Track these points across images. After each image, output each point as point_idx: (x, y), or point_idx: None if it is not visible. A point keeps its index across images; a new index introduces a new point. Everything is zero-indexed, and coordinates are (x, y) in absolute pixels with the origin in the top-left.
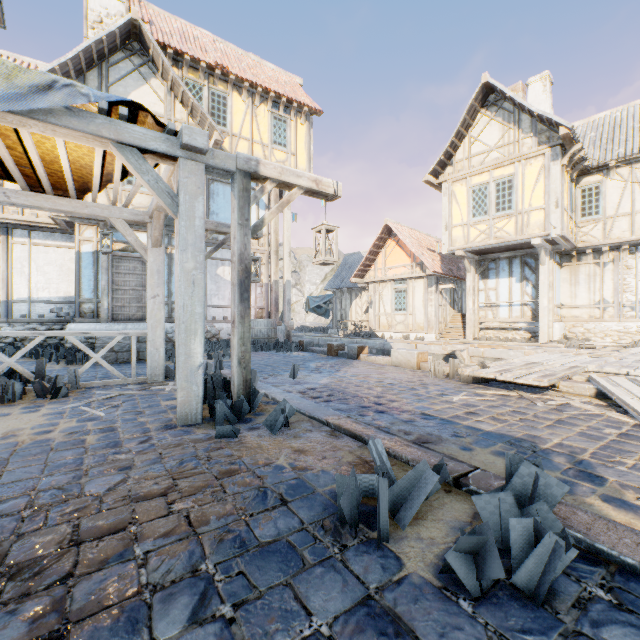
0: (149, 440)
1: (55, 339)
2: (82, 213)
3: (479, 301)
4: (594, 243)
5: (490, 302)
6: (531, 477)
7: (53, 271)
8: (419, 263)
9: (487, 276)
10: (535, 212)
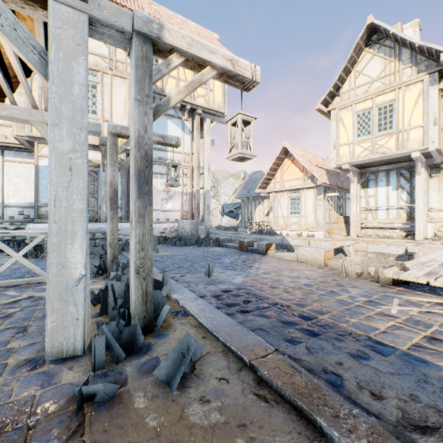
0: None
1: (22, 236)
2: (1, 115)
3: (360, 206)
4: None
5: (370, 206)
6: None
7: (21, 182)
8: (310, 176)
9: (367, 186)
10: (414, 130)
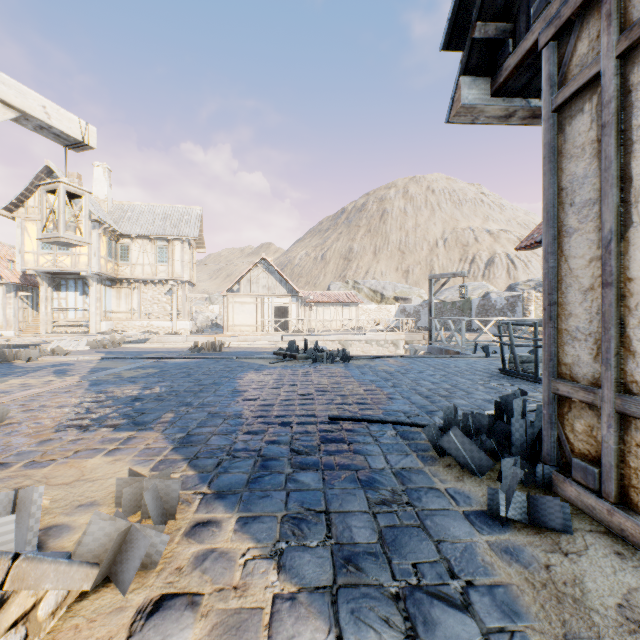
0: None
1: None
2: None
3: (54, 306)
4: (127, 277)
5: (61, 308)
6: None
7: None
8: None
9: (60, 289)
10: (84, 256)
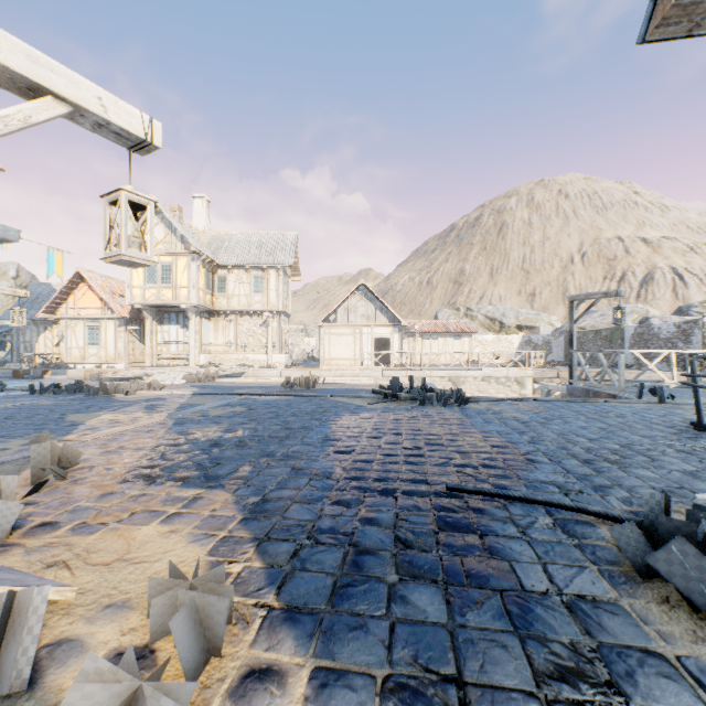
0: None
1: None
2: None
3: (158, 340)
4: (224, 309)
5: (164, 341)
6: (79, 382)
7: None
8: (111, 307)
9: (164, 323)
10: (184, 289)
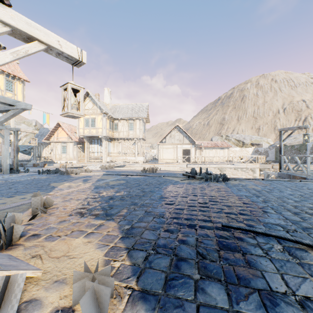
0: (2, 174)
1: None
2: None
3: (90, 151)
4: (117, 137)
5: (92, 151)
6: (57, 169)
7: None
8: (71, 137)
9: (92, 143)
10: (100, 129)
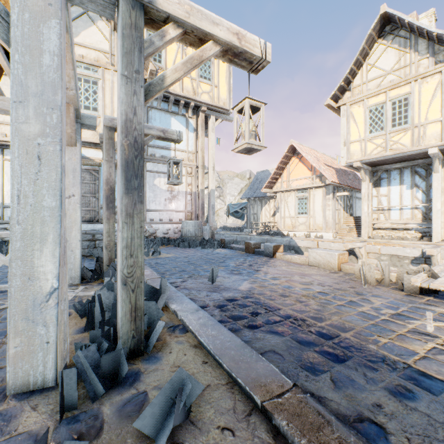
0: None
1: None
2: None
3: (372, 206)
4: None
5: (382, 206)
6: None
7: None
8: (318, 175)
9: (379, 184)
10: (431, 125)
